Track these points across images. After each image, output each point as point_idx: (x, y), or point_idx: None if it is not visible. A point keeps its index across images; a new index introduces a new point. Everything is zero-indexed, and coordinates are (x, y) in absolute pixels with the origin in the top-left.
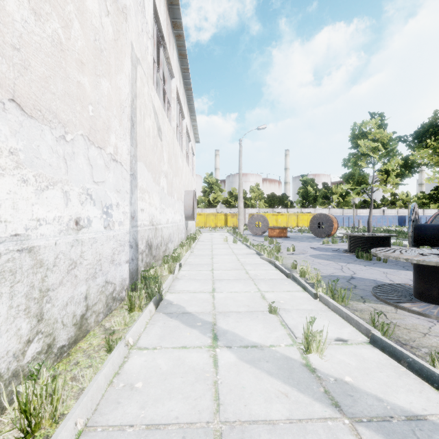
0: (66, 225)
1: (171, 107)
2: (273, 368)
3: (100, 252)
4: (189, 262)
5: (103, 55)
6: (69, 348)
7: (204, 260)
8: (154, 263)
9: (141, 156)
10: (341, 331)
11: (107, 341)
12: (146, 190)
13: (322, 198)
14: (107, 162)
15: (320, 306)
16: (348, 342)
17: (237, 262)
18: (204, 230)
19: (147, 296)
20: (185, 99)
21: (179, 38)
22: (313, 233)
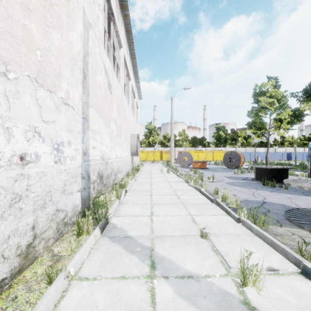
0: (8, 160)
1: (120, 70)
2: (211, 306)
3: (50, 184)
4: (133, 188)
5: (54, 10)
6: (12, 279)
7: (144, 187)
8: (104, 190)
9: (93, 103)
10: (270, 259)
11: (47, 273)
12: (97, 131)
13: (231, 140)
14: (58, 104)
15: (244, 230)
16: (280, 272)
17: (170, 188)
18: (145, 163)
19: (95, 221)
20: (131, 65)
21: (126, 17)
22: (225, 165)
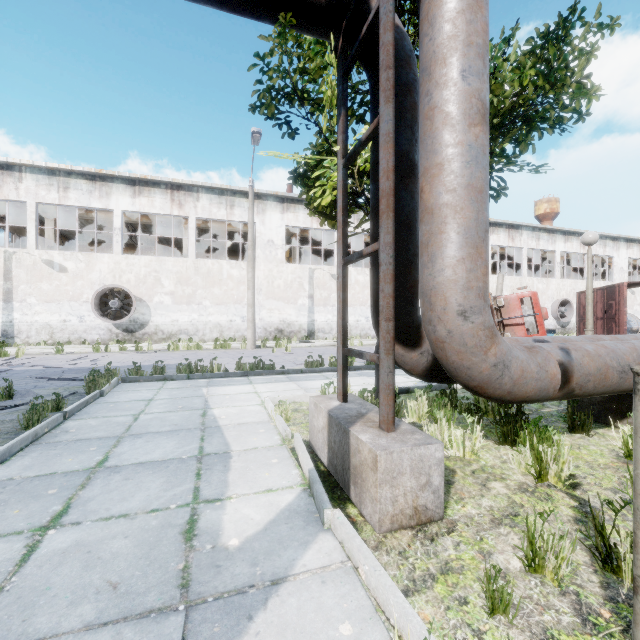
0: None
1: None
2: None
3: None
4: None
5: None
6: None
7: None
8: None
9: None
10: None
11: None
12: None
13: None
14: None
15: None
16: None
17: None
18: None
19: None
20: None
21: None
22: None
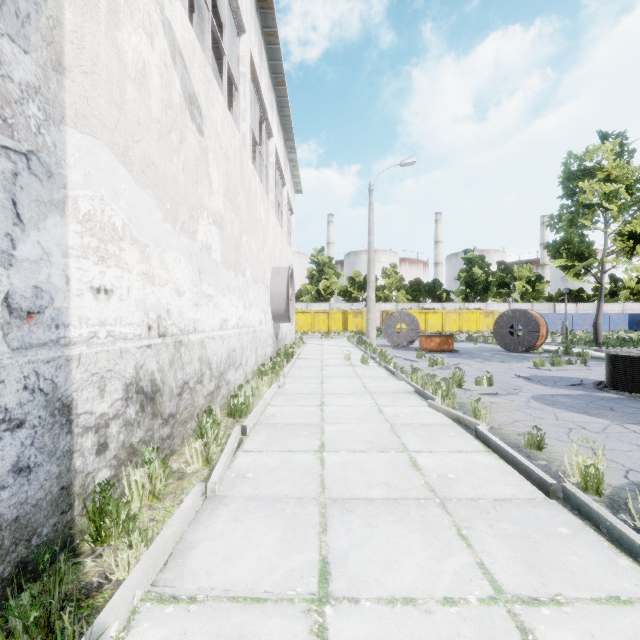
0: None
1: (240, 92)
2: None
3: None
4: (269, 417)
5: None
6: None
7: (302, 413)
8: (147, 449)
9: (96, 119)
10: None
11: None
12: (127, 234)
13: (497, 286)
14: None
15: None
16: None
17: (379, 418)
18: (310, 338)
19: None
20: (273, 101)
21: None
22: (500, 344)
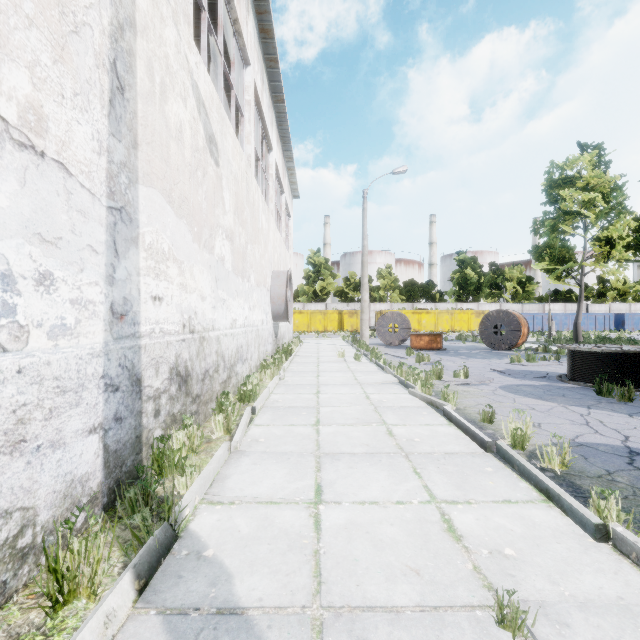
0: None
1: (245, 118)
2: None
3: None
4: (273, 402)
5: None
6: None
7: (301, 399)
8: (187, 416)
9: (154, 174)
10: None
11: None
12: (171, 255)
13: (489, 287)
14: None
15: (636, 579)
16: None
17: (366, 403)
18: (307, 337)
19: (131, 536)
20: (273, 117)
21: None
22: (485, 343)
